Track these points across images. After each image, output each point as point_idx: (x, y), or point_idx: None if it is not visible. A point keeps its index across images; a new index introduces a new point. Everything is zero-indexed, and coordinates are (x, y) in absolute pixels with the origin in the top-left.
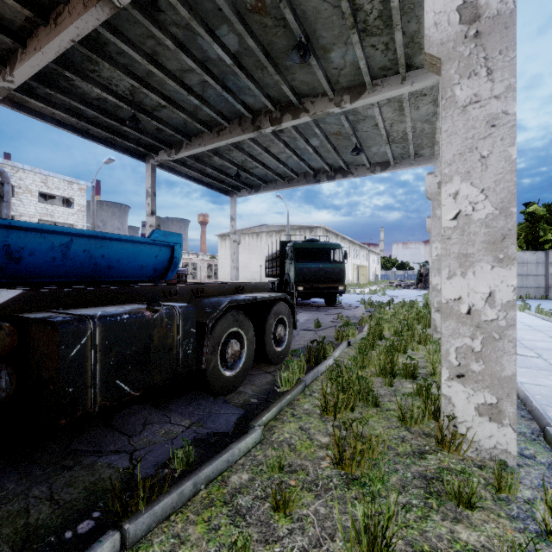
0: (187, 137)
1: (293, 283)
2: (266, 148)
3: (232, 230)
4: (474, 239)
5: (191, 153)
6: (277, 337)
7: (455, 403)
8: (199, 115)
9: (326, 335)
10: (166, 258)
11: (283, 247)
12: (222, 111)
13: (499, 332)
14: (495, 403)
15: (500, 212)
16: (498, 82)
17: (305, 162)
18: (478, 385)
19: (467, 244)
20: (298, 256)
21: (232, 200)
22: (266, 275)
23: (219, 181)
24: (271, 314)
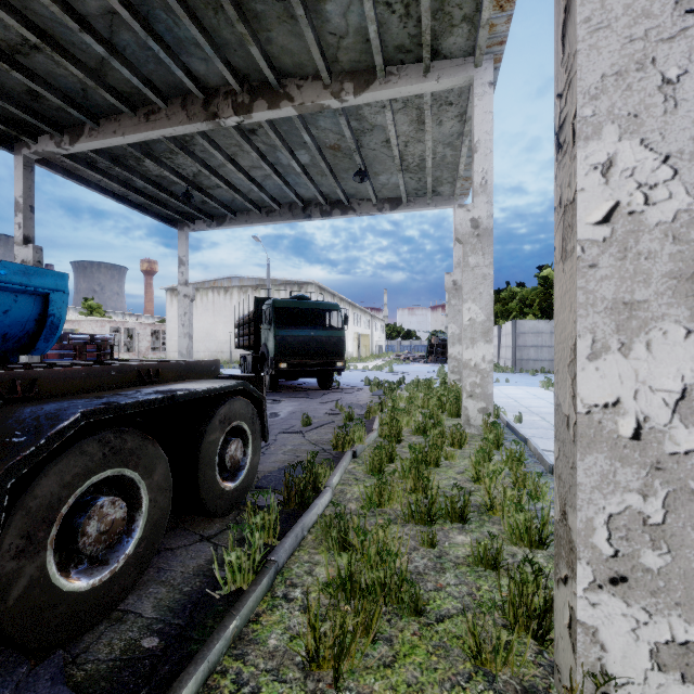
0: (91, 116)
1: (273, 358)
2: (231, 157)
3: (182, 280)
4: (649, 268)
5: (99, 146)
6: (227, 464)
7: (608, 642)
8: (110, 78)
9: (319, 438)
10: (29, 315)
11: (259, 307)
12: (151, 79)
13: None
14: None
15: None
16: None
17: (291, 187)
18: (657, 602)
19: (632, 279)
20: (281, 319)
21: (182, 235)
22: (236, 346)
23: (158, 203)
24: (213, 422)
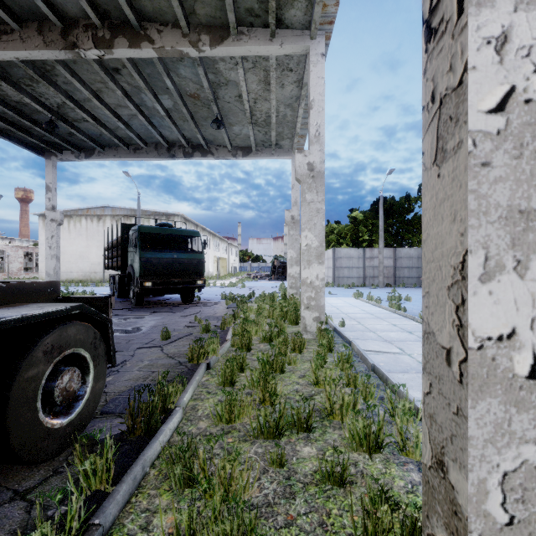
0: None
1: (138, 277)
2: (96, 93)
3: (49, 205)
4: None
5: None
6: (57, 399)
7: None
8: None
9: (177, 351)
10: None
11: (126, 232)
12: None
13: None
14: None
15: None
16: None
17: (156, 128)
18: None
19: (529, 183)
20: (147, 244)
21: (49, 163)
22: (106, 267)
23: (21, 129)
24: (33, 355)
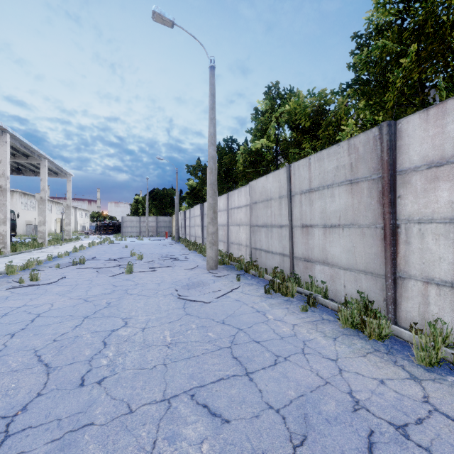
0: None
1: None
2: None
3: None
4: (1, 221)
5: None
6: None
7: None
8: None
9: None
10: None
11: None
12: None
13: (5, 235)
14: (4, 246)
15: (5, 218)
16: (5, 198)
17: None
18: (2, 244)
19: None
20: None
21: None
22: None
23: None
24: None
